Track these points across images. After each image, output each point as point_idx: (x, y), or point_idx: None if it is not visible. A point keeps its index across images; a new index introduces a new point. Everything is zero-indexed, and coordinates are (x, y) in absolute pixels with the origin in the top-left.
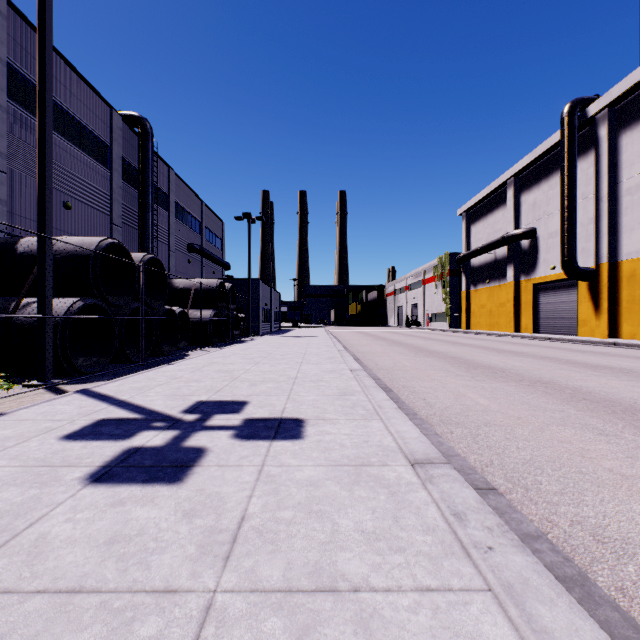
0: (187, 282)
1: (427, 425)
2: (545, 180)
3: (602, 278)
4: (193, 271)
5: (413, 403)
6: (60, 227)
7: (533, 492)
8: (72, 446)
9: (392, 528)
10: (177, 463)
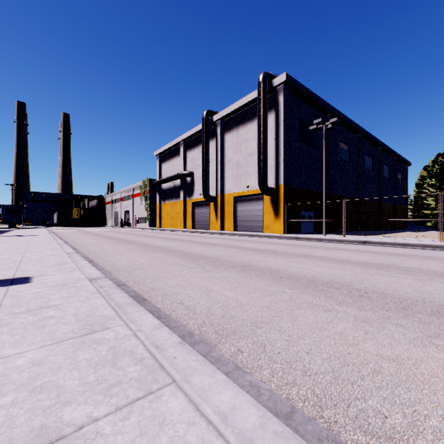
0: None
1: (108, 272)
2: (197, 147)
3: (218, 201)
4: None
5: (106, 266)
6: None
7: (141, 284)
8: None
9: (75, 294)
10: None
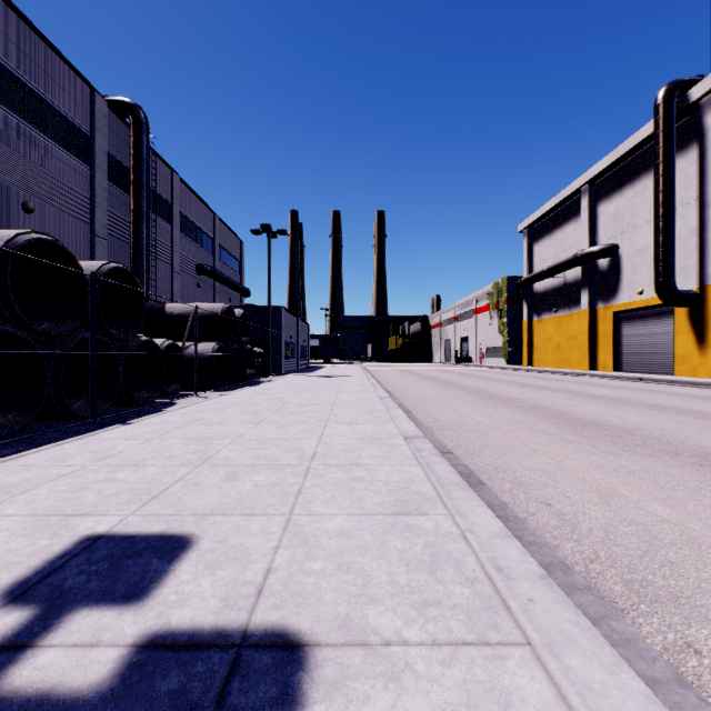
0: (184, 307)
1: (624, 623)
2: (630, 185)
3: (709, 303)
4: (204, 297)
5: (533, 517)
6: None
7: None
8: None
9: None
10: None
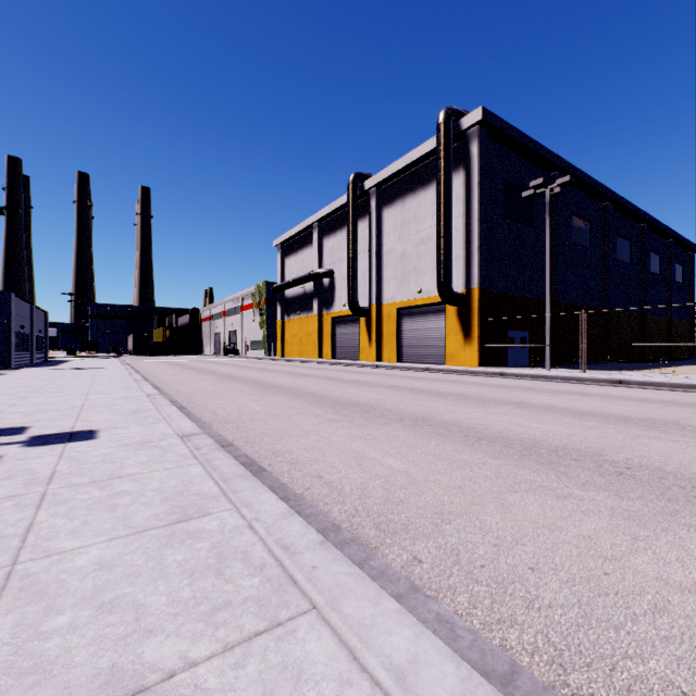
0: None
1: (207, 424)
2: (340, 231)
3: (373, 316)
4: None
5: (203, 415)
6: None
7: (256, 444)
8: None
9: (159, 458)
10: None
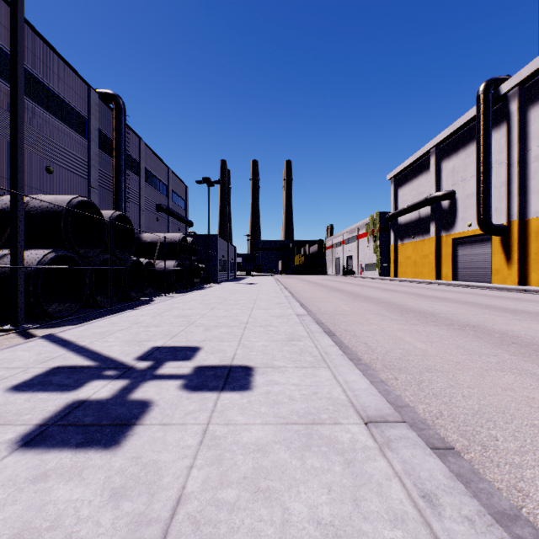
0: (154, 237)
1: (372, 371)
2: (463, 149)
3: (513, 233)
4: (161, 228)
5: (356, 347)
6: (43, 189)
7: (491, 450)
8: (16, 399)
9: (353, 517)
10: (118, 421)
